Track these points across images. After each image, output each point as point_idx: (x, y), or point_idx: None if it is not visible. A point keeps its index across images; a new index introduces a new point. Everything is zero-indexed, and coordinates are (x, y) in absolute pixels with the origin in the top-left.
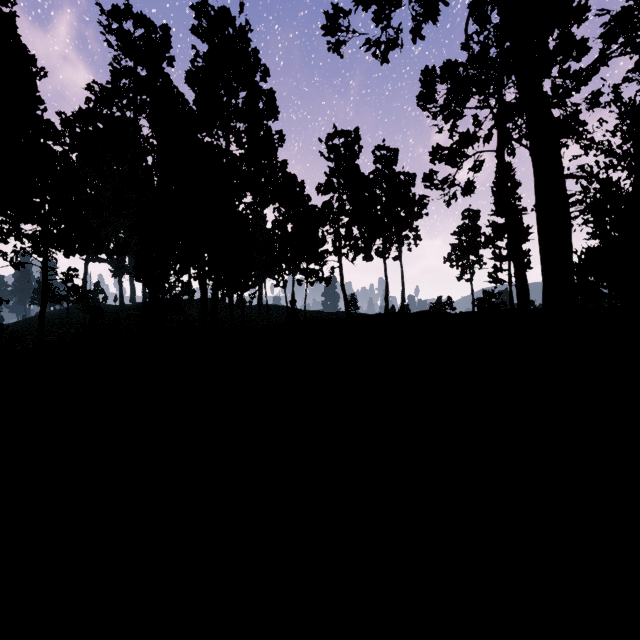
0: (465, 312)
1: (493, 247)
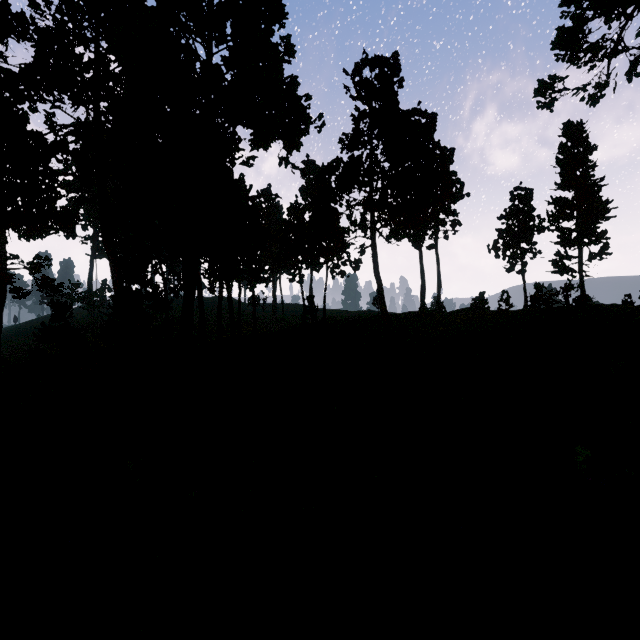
0: (522, 310)
1: (556, 229)
